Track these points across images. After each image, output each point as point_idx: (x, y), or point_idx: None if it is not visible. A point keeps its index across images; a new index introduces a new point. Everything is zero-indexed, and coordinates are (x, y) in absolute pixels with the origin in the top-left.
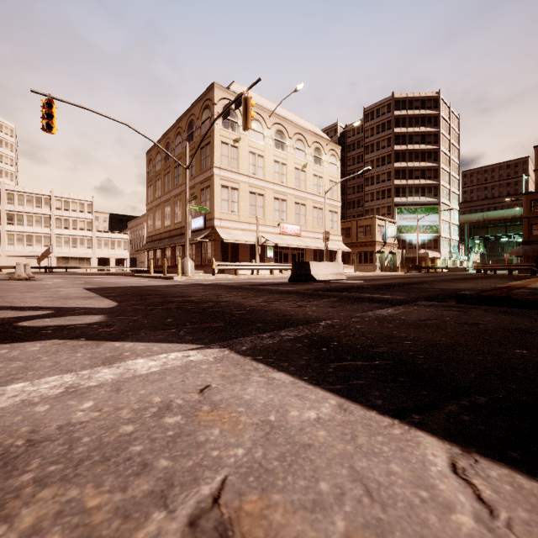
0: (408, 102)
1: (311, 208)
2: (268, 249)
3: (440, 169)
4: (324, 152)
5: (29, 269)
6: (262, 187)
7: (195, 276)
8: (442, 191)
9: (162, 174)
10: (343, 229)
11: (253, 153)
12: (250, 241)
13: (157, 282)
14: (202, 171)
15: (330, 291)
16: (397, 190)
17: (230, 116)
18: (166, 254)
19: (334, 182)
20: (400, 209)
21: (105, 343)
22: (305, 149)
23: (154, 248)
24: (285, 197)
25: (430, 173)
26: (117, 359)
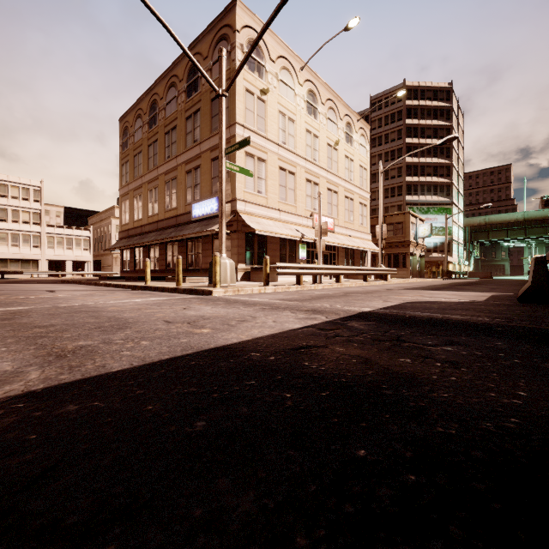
0: (420, 91)
1: (343, 197)
2: (300, 247)
3: (453, 166)
4: (354, 130)
5: None
6: (293, 163)
7: (246, 288)
8: (453, 190)
9: (145, 145)
10: None
11: (283, 114)
12: (286, 234)
13: (230, 311)
14: (214, 132)
15: None
16: (408, 187)
17: (256, 55)
18: (151, 254)
19: (363, 169)
20: (412, 209)
21: None
22: (337, 121)
23: (134, 245)
24: (317, 179)
25: (443, 170)
26: None
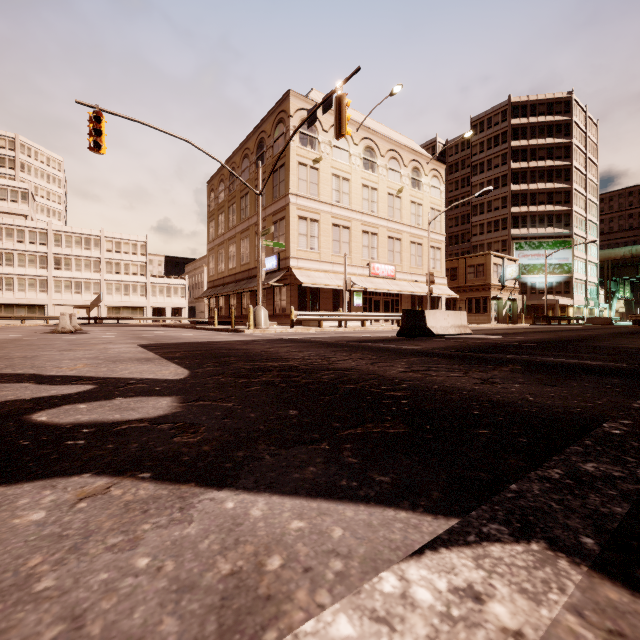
0: (529, 106)
1: (408, 243)
2: (355, 295)
3: (574, 191)
4: (423, 173)
5: (75, 320)
6: (348, 218)
7: (270, 329)
8: (576, 219)
9: (226, 206)
10: (447, 269)
11: (337, 176)
12: (333, 285)
13: (227, 337)
14: (274, 200)
15: (482, 351)
16: (515, 219)
17: (309, 130)
18: (231, 302)
19: (436, 211)
20: (519, 244)
21: (198, 495)
22: (400, 169)
23: (216, 295)
24: (376, 230)
25: (560, 197)
26: (258, 603)
